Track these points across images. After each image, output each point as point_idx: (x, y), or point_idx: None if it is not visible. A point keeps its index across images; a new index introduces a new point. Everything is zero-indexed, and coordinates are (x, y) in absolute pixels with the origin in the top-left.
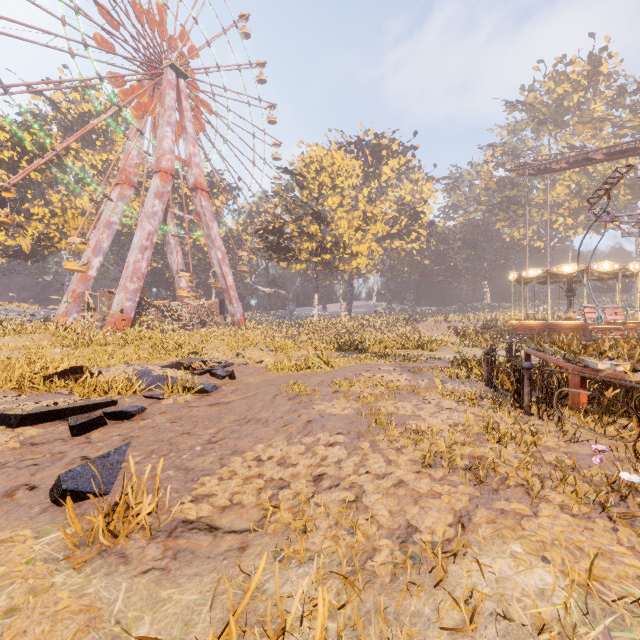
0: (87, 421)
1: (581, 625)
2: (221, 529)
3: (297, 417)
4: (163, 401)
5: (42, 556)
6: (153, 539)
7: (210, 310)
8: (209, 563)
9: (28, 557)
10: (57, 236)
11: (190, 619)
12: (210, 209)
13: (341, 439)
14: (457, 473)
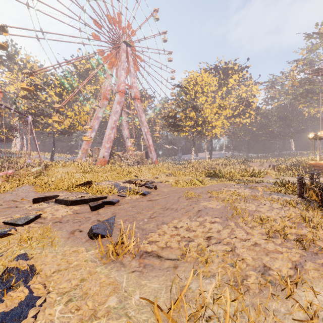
0: (97, 205)
1: None
2: (163, 257)
3: (192, 208)
4: (126, 198)
5: (90, 259)
6: (133, 258)
7: (141, 156)
8: (160, 272)
9: (84, 259)
10: (77, 124)
11: (156, 295)
12: (141, 108)
13: (218, 220)
14: (289, 242)
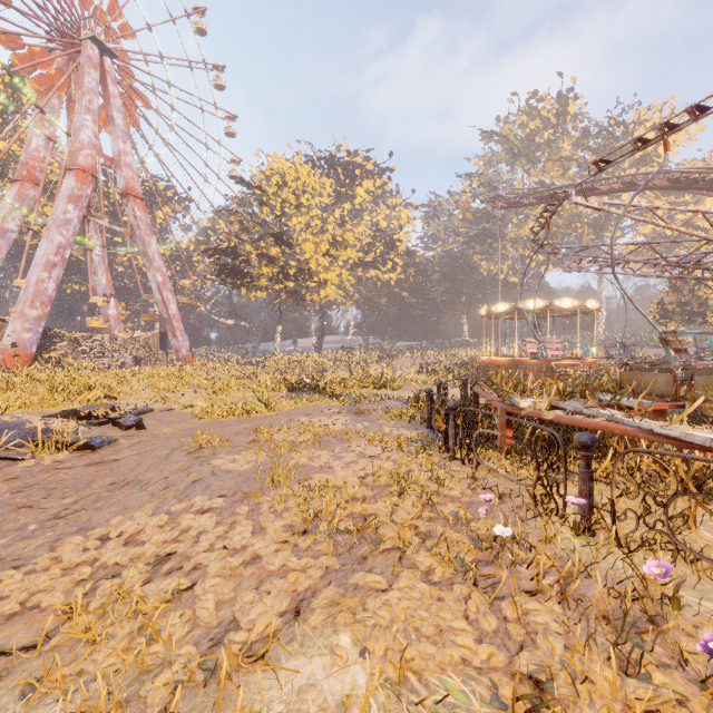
0: None
1: None
2: None
3: (185, 476)
4: (20, 463)
5: None
6: None
7: (147, 344)
8: None
9: None
10: None
11: None
12: (146, 221)
13: (219, 503)
14: (332, 539)
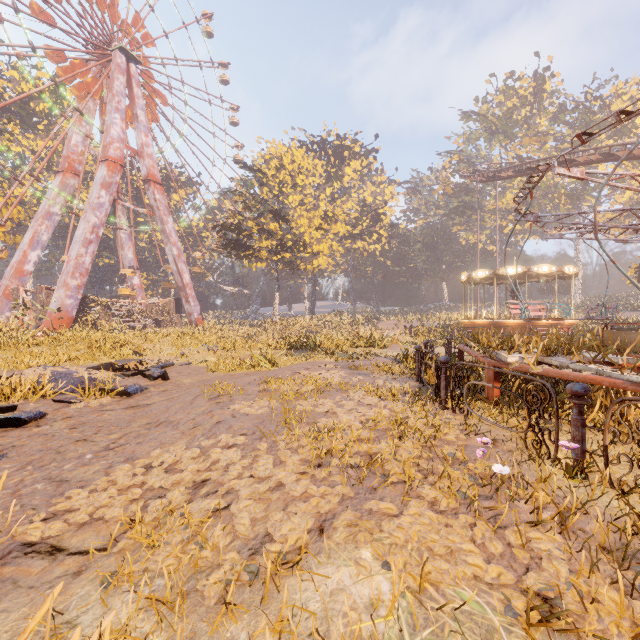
0: None
1: (397, 639)
2: (66, 551)
3: (209, 418)
4: (73, 405)
5: None
6: None
7: (165, 309)
8: (28, 594)
9: None
10: None
11: None
12: (164, 203)
13: (241, 440)
14: (344, 472)
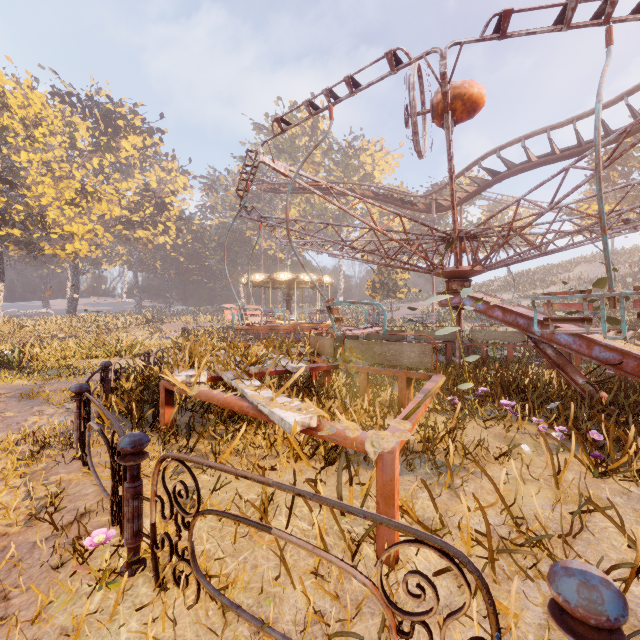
0: None
1: None
2: None
3: None
4: None
5: None
6: None
7: None
8: None
9: None
10: None
11: None
12: None
13: None
14: None
